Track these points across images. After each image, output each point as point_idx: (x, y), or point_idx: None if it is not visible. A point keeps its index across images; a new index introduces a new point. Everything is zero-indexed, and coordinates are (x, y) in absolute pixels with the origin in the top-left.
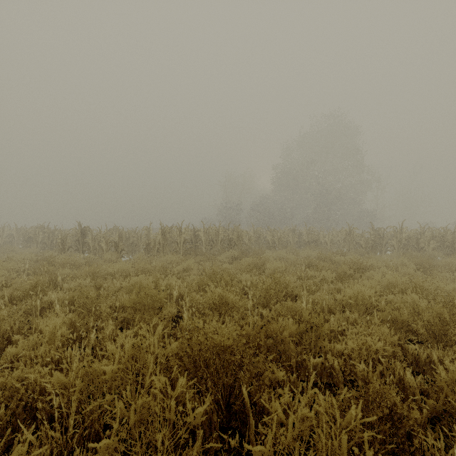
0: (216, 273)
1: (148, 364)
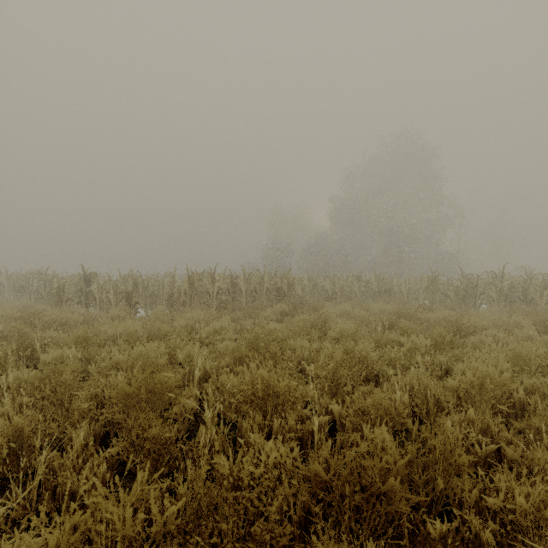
0: (259, 338)
1: None
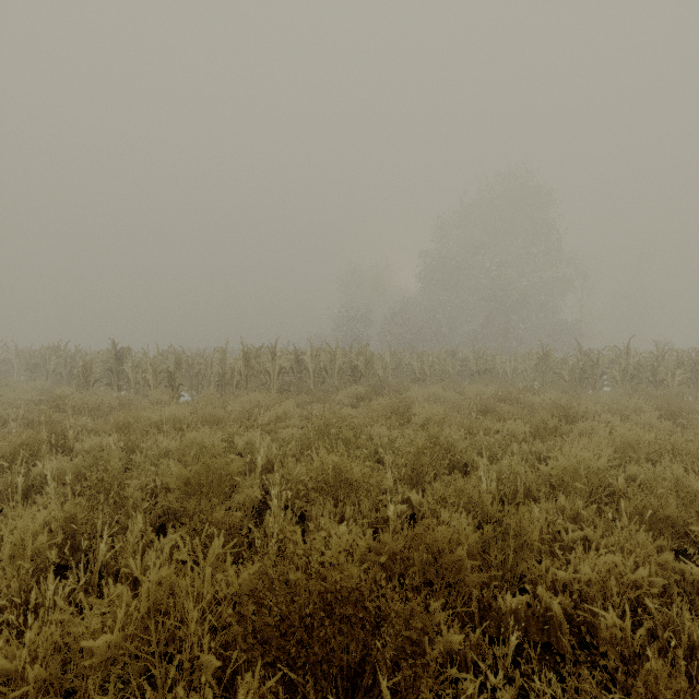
0: (330, 424)
1: (189, 623)
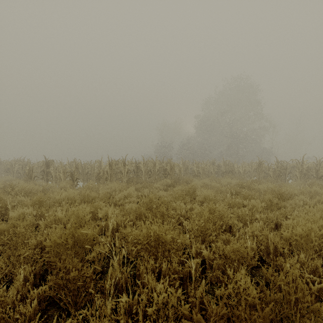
0: (152, 202)
1: None
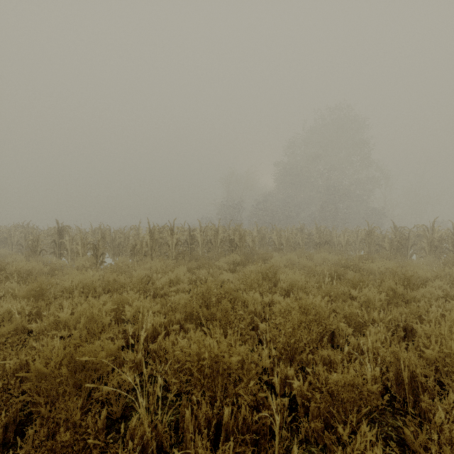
0: (211, 291)
1: None
